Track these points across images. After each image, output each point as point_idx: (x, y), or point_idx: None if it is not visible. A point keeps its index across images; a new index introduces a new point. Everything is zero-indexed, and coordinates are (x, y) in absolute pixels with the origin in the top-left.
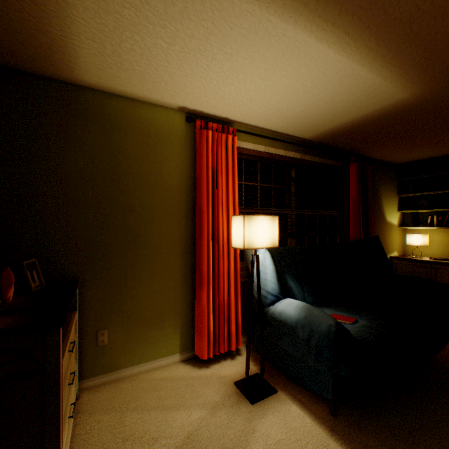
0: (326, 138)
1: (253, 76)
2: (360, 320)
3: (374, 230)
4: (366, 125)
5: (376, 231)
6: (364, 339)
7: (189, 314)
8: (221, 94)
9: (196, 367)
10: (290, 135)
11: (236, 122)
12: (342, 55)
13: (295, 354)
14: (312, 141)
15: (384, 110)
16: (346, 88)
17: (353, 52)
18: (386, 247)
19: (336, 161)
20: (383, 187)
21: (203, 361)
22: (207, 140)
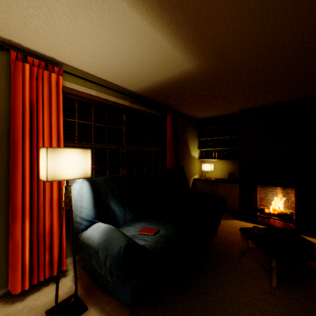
0: (148, 93)
1: (59, 12)
2: (161, 230)
3: (184, 161)
4: (172, 87)
5: (185, 162)
6: (156, 249)
7: (4, 249)
8: (32, 26)
9: (8, 303)
10: (120, 86)
11: (65, 64)
12: (136, 12)
13: (102, 273)
14: (139, 94)
15: (181, 76)
16: (149, 49)
17: (144, 12)
18: (191, 172)
19: (158, 111)
20: (189, 133)
21: (20, 294)
22: (24, 73)
